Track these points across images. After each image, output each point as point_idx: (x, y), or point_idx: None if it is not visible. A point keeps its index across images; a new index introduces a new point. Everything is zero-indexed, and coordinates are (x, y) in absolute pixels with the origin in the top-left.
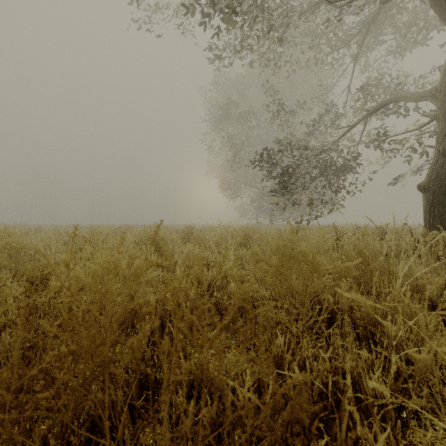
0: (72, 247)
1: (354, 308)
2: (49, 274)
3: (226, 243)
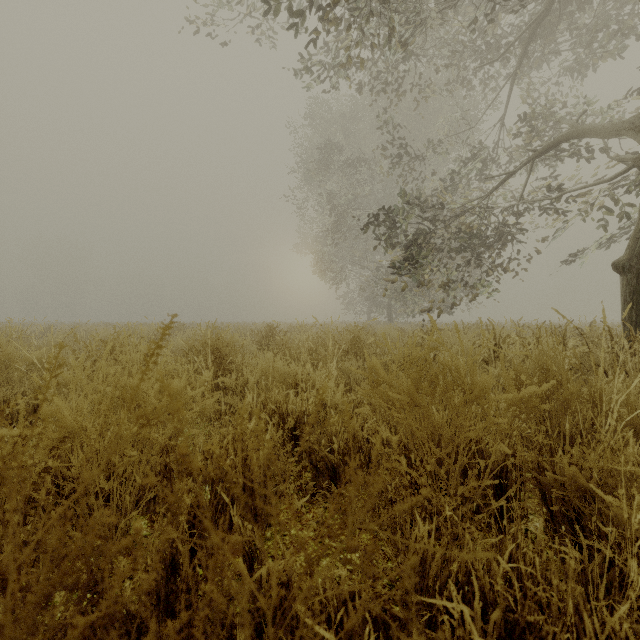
0: None
1: (543, 465)
2: (1, 413)
3: (325, 350)
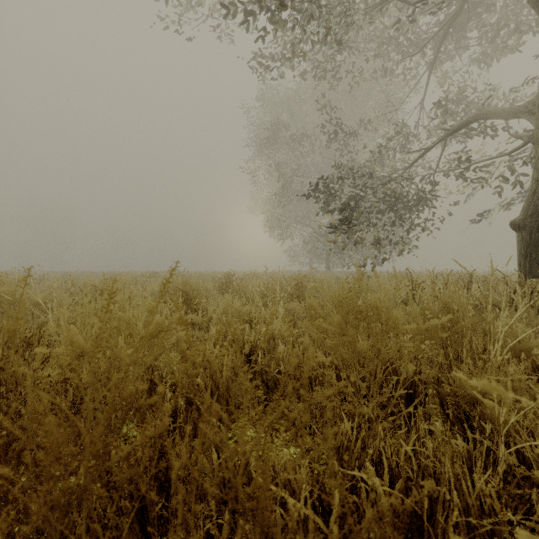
0: (21, 303)
1: (442, 380)
2: (34, 337)
3: (274, 294)
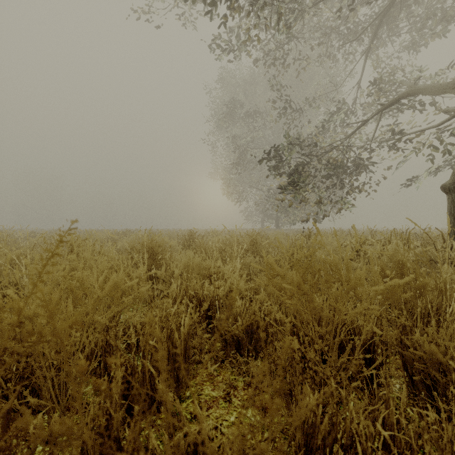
0: None
1: (405, 342)
2: None
3: (231, 249)
